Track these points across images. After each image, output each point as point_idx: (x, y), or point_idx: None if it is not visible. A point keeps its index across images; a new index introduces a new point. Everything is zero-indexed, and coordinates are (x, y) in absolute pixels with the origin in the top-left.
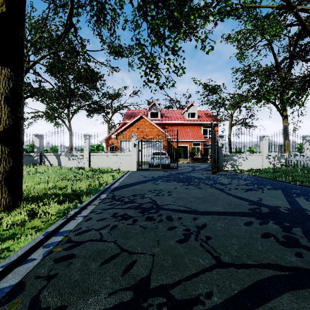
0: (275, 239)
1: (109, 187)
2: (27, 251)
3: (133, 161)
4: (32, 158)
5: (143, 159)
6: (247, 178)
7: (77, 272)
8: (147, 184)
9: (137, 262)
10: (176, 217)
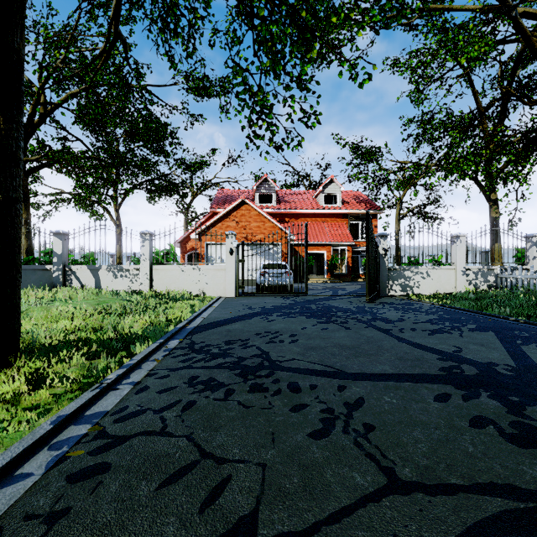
0: (497, 429)
1: (184, 326)
2: (16, 458)
3: (228, 279)
4: (49, 274)
5: (246, 275)
6: (431, 311)
7: (110, 506)
8: (253, 322)
9: (232, 482)
10: (306, 385)
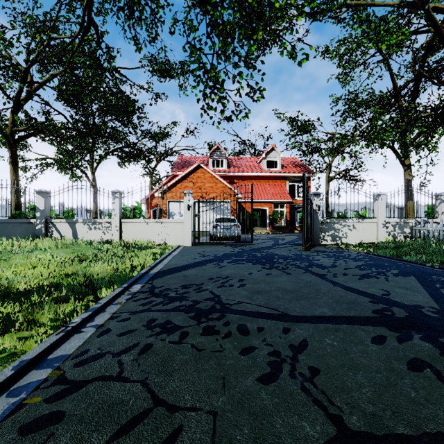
0: (434, 372)
1: (146, 272)
2: None
3: (186, 230)
4: (33, 227)
5: (201, 228)
6: (358, 258)
7: None
8: (206, 268)
9: (183, 433)
10: (253, 328)
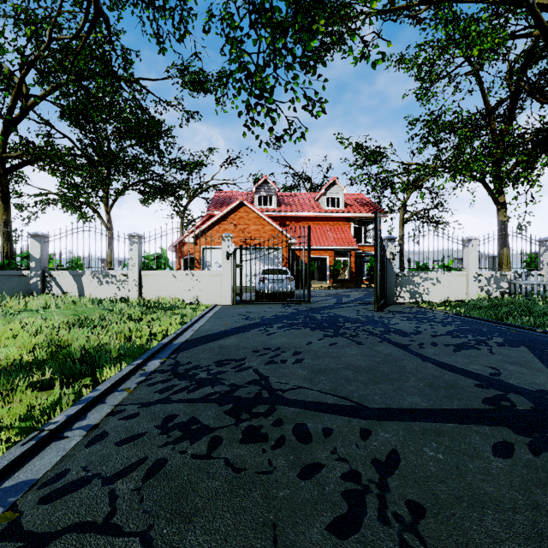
0: None
1: (170, 341)
2: None
3: (225, 285)
4: (27, 281)
5: (244, 281)
6: (447, 321)
7: None
8: (250, 335)
9: None
10: (317, 429)
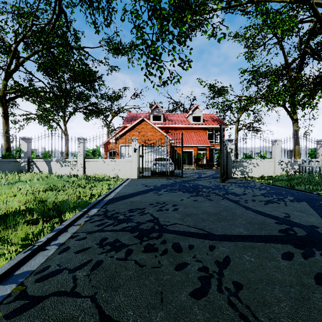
0: None
1: (102, 199)
2: None
3: (133, 167)
4: (19, 164)
5: (144, 165)
6: (262, 187)
7: None
8: (148, 195)
9: None
10: (185, 245)
